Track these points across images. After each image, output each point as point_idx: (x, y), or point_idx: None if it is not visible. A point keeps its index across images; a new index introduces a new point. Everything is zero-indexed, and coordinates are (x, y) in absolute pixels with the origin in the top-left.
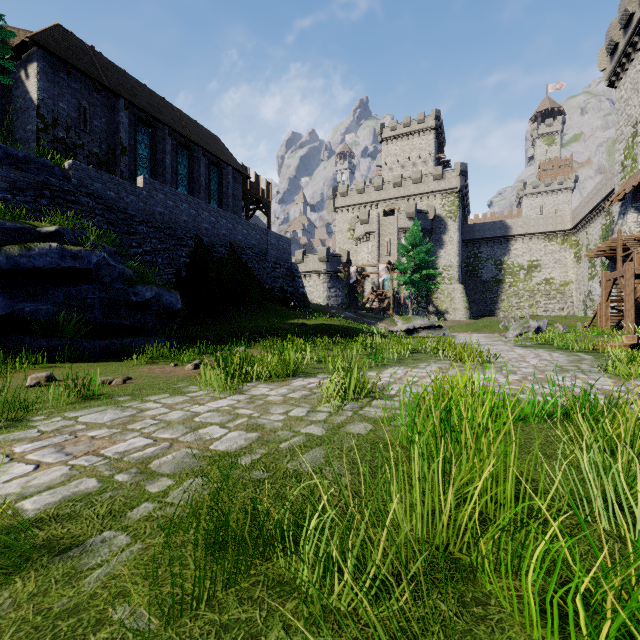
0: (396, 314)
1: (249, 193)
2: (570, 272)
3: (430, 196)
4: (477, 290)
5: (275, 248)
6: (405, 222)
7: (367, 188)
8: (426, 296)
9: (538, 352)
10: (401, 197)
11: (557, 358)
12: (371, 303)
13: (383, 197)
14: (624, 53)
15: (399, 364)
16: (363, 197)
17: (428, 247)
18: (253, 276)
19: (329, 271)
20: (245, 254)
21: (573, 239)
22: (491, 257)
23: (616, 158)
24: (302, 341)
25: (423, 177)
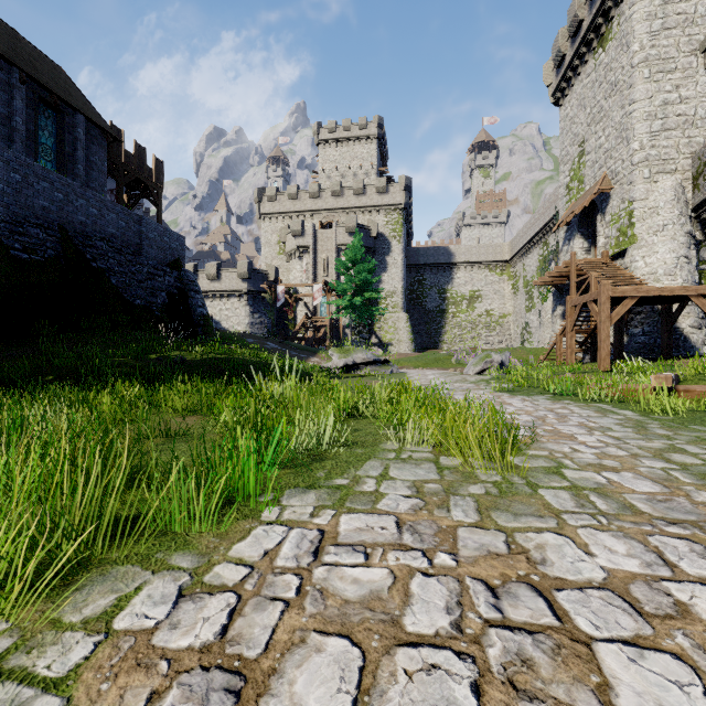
0: (335, 346)
1: (124, 168)
2: (508, 304)
3: (373, 211)
4: (421, 320)
5: (155, 245)
6: (345, 237)
7: (301, 194)
8: (368, 325)
9: (544, 404)
10: (340, 208)
11: (598, 421)
12: (304, 332)
13: (320, 206)
14: (571, 66)
15: (307, 476)
16: (296, 204)
17: (371, 265)
18: (108, 283)
19: (252, 291)
20: (93, 247)
21: (511, 270)
22: (435, 285)
23: (561, 180)
24: (108, 400)
25: (365, 188)
